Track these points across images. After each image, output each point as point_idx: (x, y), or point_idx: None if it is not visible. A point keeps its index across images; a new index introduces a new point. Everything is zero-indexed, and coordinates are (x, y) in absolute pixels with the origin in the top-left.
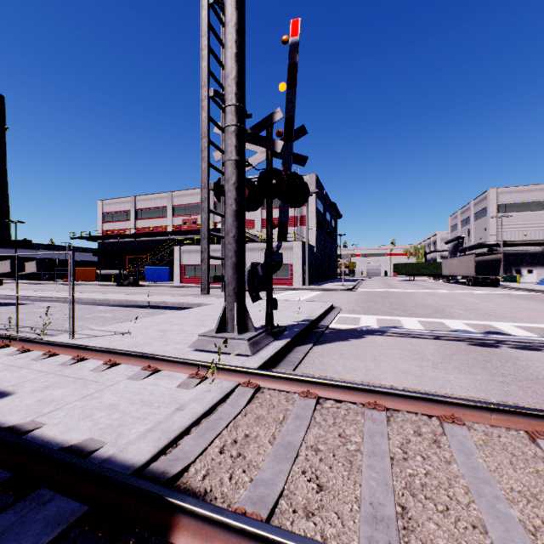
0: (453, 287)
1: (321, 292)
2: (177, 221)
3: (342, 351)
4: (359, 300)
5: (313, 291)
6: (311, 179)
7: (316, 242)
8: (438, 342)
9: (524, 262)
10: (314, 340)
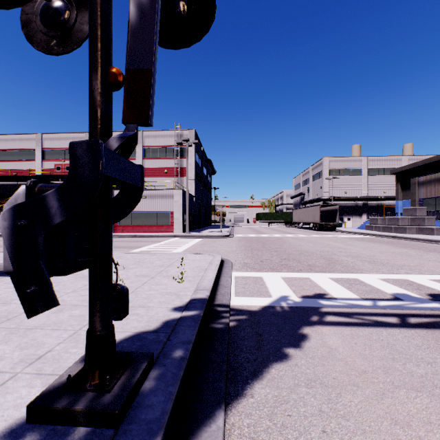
0: (306, 232)
1: (202, 239)
2: (48, 165)
3: (312, 437)
4: (243, 248)
5: (193, 238)
6: (191, 134)
7: (195, 192)
8: (425, 336)
9: (345, 212)
10: (223, 379)
